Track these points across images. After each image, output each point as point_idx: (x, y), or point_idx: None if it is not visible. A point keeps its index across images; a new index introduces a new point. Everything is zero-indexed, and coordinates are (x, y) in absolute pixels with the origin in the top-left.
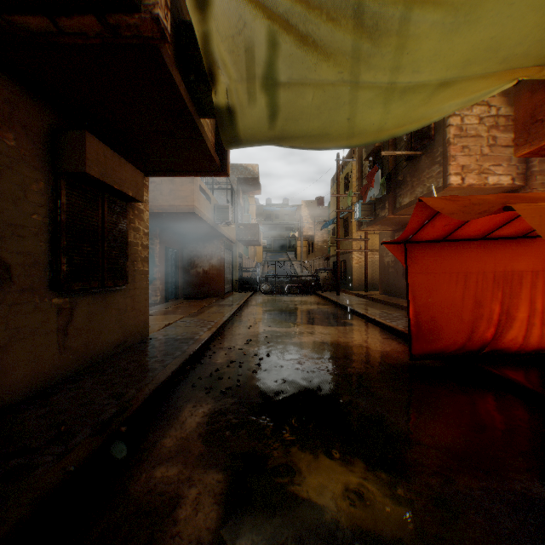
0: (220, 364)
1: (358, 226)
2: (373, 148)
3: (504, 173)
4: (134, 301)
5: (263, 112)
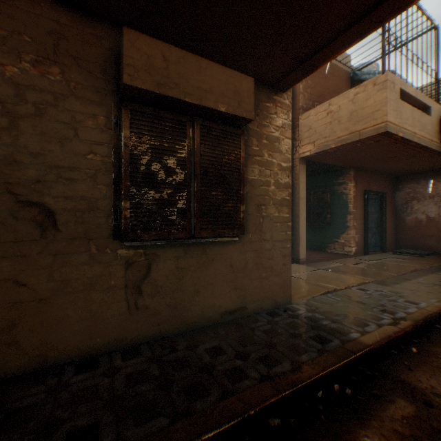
0: None
1: None
2: None
3: None
4: (260, 257)
5: None
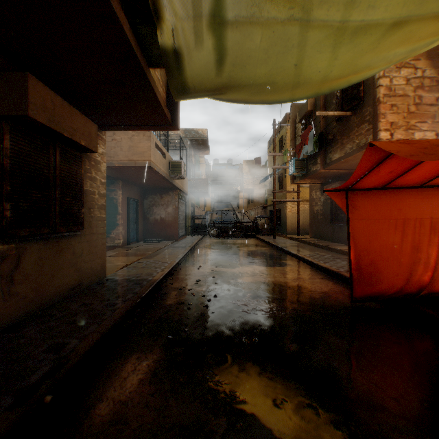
0: (170, 305)
1: (292, 180)
2: (306, 112)
3: (429, 129)
4: (90, 246)
5: (210, 56)
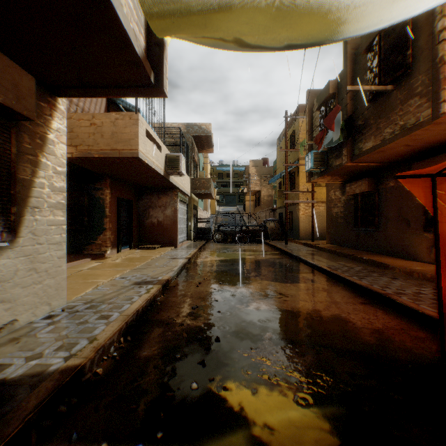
0: (145, 359)
1: (307, 178)
2: (326, 96)
3: None
4: (34, 262)
5: None
